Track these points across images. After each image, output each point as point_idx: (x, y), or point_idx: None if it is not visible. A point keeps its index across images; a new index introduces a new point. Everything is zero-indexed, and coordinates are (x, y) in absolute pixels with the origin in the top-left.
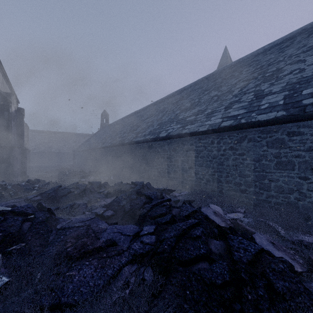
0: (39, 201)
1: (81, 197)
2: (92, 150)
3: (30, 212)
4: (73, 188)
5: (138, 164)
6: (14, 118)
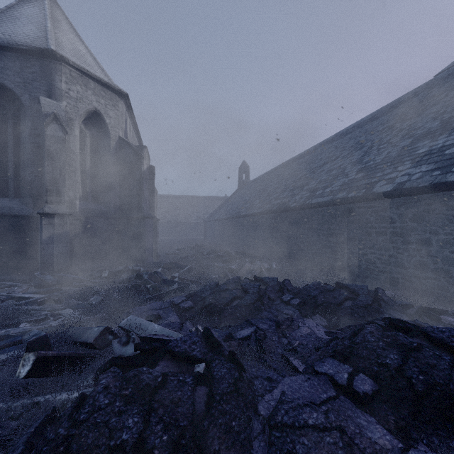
0: (191, 310)
1: (258, 310)
2: (231, 219)
3: (197, 355)
4: (237, 288)
5: (317, 243)
6: (146, 178)
